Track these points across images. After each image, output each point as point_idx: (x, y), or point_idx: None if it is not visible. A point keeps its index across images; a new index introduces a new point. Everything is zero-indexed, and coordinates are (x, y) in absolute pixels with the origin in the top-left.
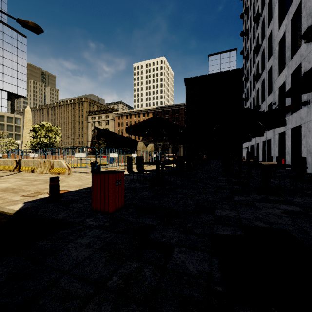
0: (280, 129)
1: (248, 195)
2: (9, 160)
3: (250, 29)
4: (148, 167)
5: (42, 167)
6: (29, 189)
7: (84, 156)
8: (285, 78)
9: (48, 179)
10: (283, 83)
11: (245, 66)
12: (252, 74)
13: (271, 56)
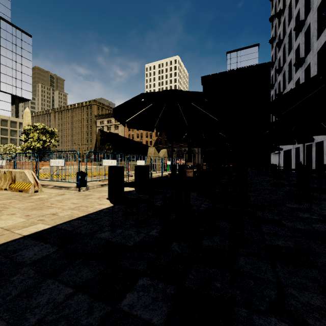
0: None
1: None
2: None
3: (284, 10)
4: None
5: (1, 181)
6: None
7: (62, 164)
8: None
9: None
10: None
11: (275, 56)
12: (288, 63)
13: (325, 29)
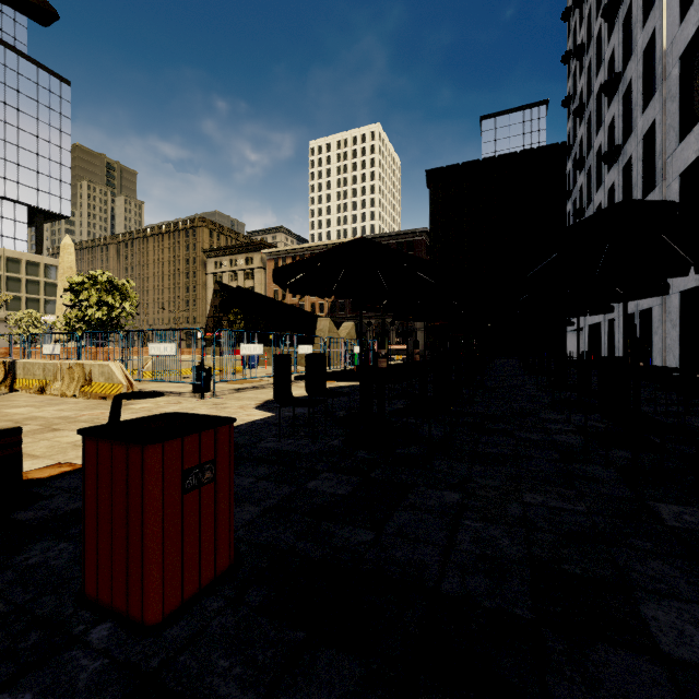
0: (684, 282)
1: (697, 495)
2: None
3: (589, 42)
4: None
5: (64, 381)
6: None
7: (171, 352)
8: None
9: (59, 417)
10: (695, 160)
11: (574, 134)
12: (595, 151)
13: (654, 97)
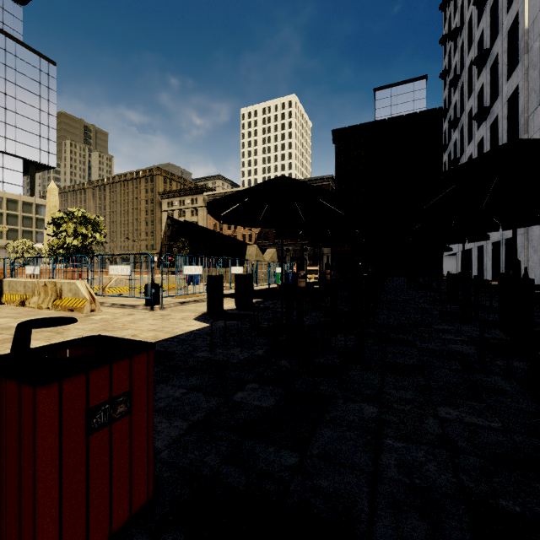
0: None
1: None
2: None
3: (462, 27)
4: None
5: (40, 296)
6: None
7: (126, 273)
8: None
9: None
10: None
11: (449, 100)
12: (467, 113)
13: (517, 67)
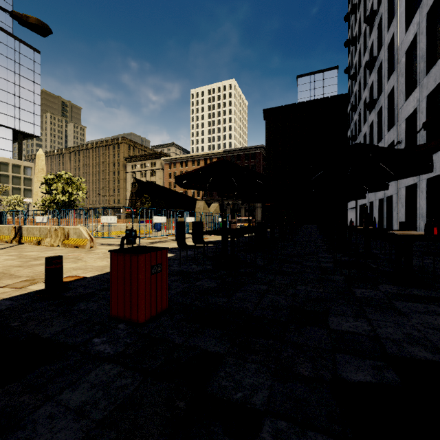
0: (408, 181)
1: (376, 286)
2: (6, 226)
3: (360, 35)
4: (211, 237)
5: (52, 238)
6: (19, 275)
7: (114, 221)
8: (417, 104)
9: None
10: (413, 111)
11: (351, 90)
12: (363, 101)
13: (393, 72)
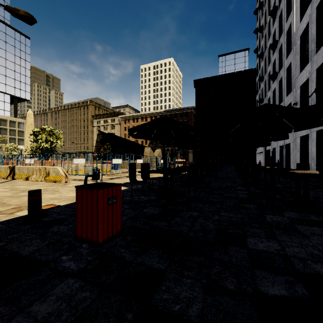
0: (302, 132)
1: (281, 213)
2: (3, 166)
3: (265, 25)
4: (155, 174)
5: (37, 175)
6: (10, 203)
7: (83, 162)
8: (309, 75)
9: None
10: (306, 81)
11: (259, 65)
12: (268, 73)
13: (291, 52)
